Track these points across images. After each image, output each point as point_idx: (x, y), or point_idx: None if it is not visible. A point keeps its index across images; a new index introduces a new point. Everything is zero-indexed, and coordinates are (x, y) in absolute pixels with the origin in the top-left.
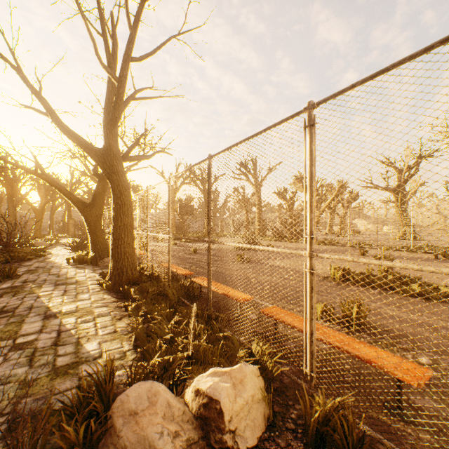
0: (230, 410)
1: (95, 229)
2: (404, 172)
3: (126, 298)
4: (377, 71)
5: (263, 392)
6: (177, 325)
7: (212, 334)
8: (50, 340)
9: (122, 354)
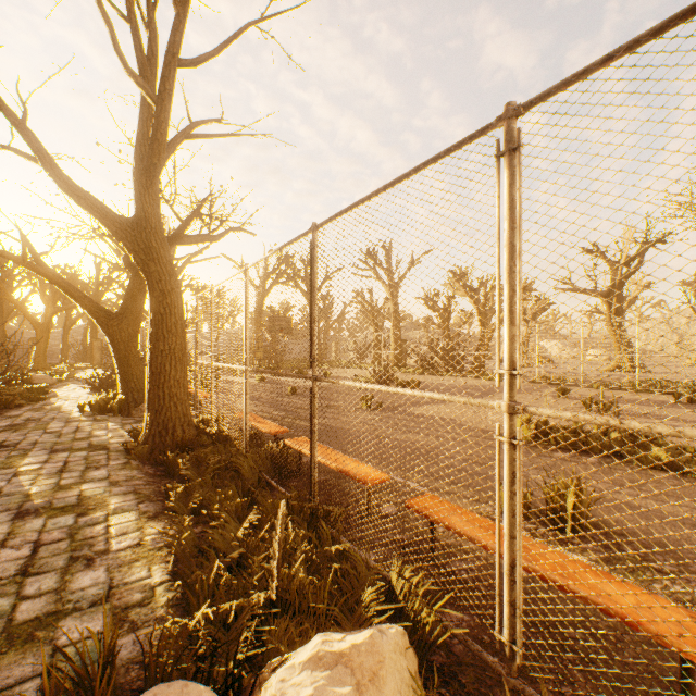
0: None
1: (127, 355)
2: (621, 267)
3: (171, 475)
4: (669, 18)
5: (418, 690)
6: (252, 532)
7: (317, 551)
8: (15, 564)
9: (147, 593)
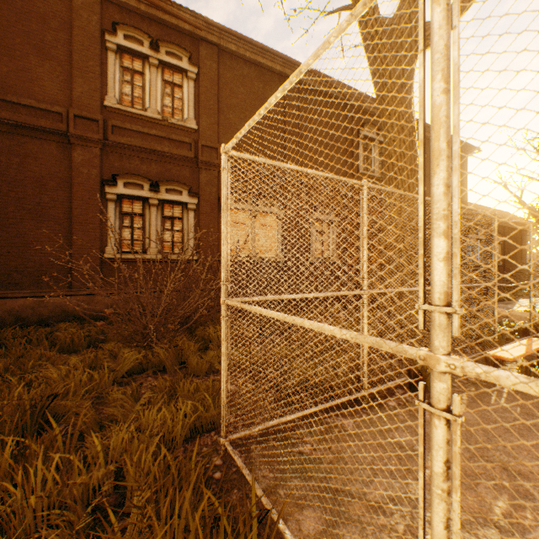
0: (511, 313)
1: None
2: None
3: None
4: None
5: None
6: None
7: None
8: None
9: None
